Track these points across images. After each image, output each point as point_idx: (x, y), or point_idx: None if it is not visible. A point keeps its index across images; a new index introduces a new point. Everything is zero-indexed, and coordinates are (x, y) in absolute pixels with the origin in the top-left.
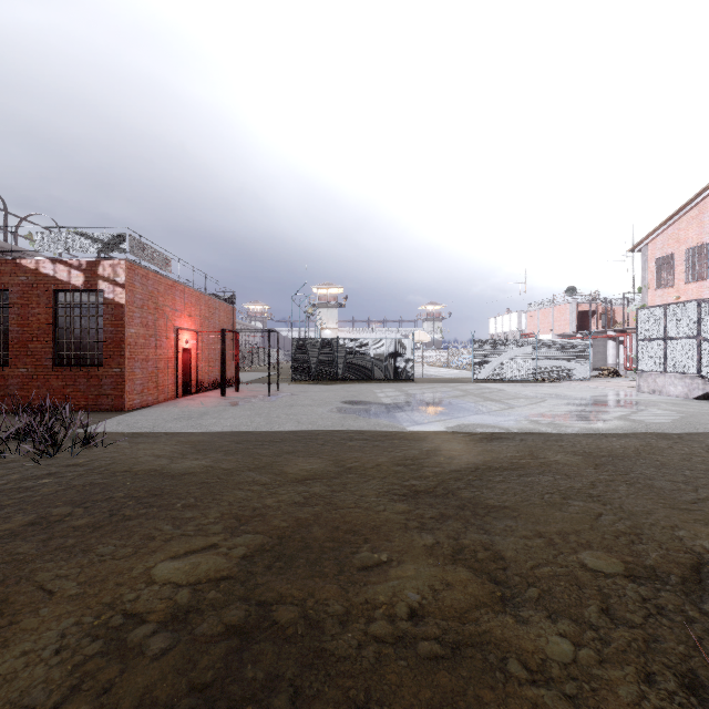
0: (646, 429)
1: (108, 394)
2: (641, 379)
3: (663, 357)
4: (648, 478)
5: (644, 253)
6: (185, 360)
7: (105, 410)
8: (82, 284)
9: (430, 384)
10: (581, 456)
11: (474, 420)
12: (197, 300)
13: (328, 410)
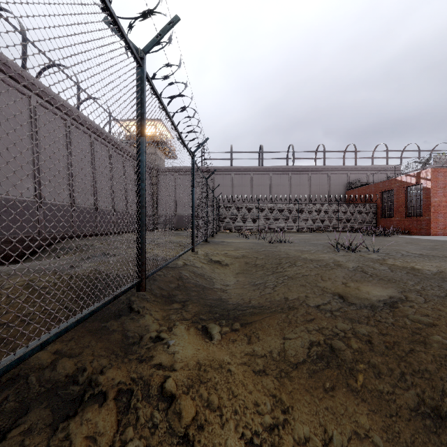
0: None
1: (423, 228)
2: None
3: None
4: None
5: None
6: None
7: (423, 235)
8: (414, 182)
9: None
10: None
11: None
12: None
13: None
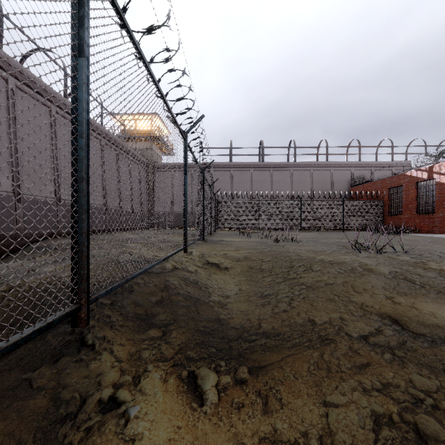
0: None
1: (436, 226)
2: None
3: None
4: None
5: None
6: None
7: (435, 233)
8: (426, 177)
9: None
10: None
11: None
12: None
13: None
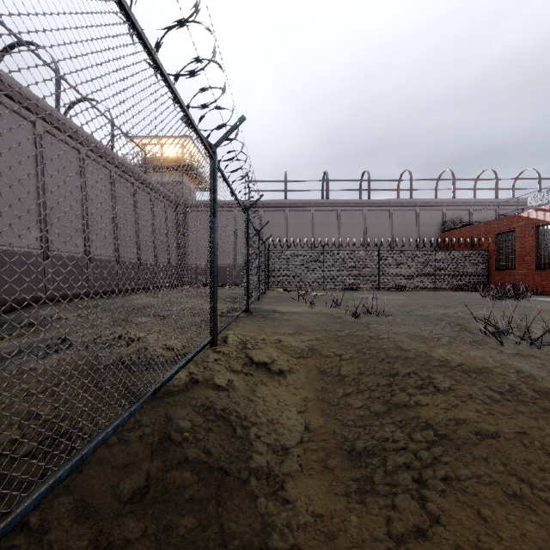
0: None
1: None
2: None
3: None
4: None
5: None
6: None
7: None
8: None
9: None
10: None
11: None
12: None
13: None
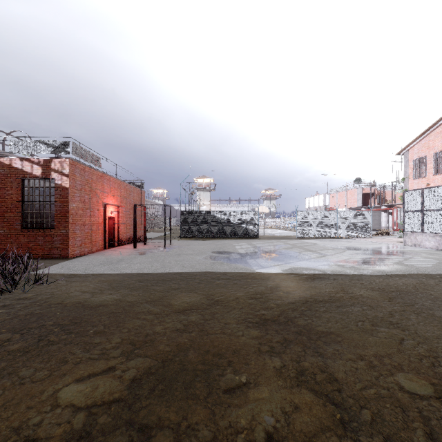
0: (417, 271)
1: (57, 247)
2: (407, 237)
3: (421, 222)
4: (429, 308)
5: (406, 156)
6: (110, 224)
7: (56, 258)
8: (40, 174)
9: (269, 240)
10: (377, 292)
11: (300, 265)
12: (119, 186)
13: (203, 258)
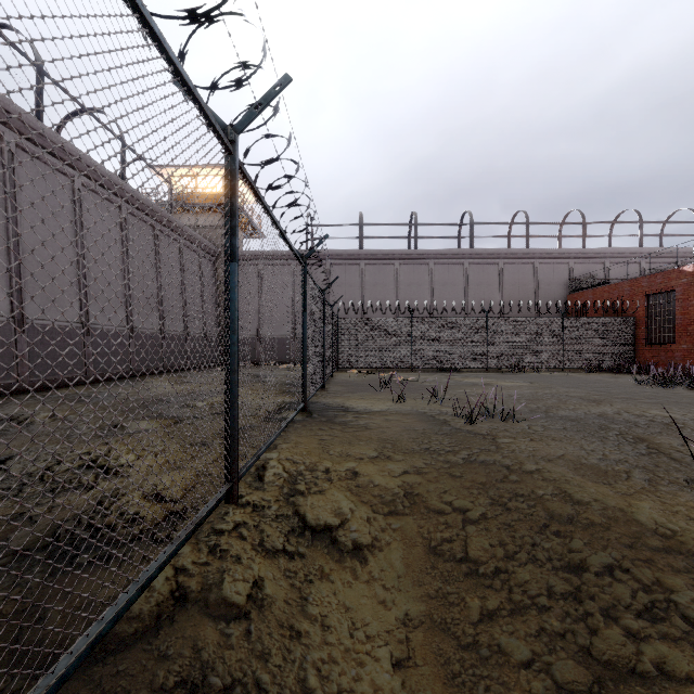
0: None
1: None
2: None
3: None
4: None
5: None
6: None
7: None
8: None
9: None
10: None
11: None
12: None
13: None
